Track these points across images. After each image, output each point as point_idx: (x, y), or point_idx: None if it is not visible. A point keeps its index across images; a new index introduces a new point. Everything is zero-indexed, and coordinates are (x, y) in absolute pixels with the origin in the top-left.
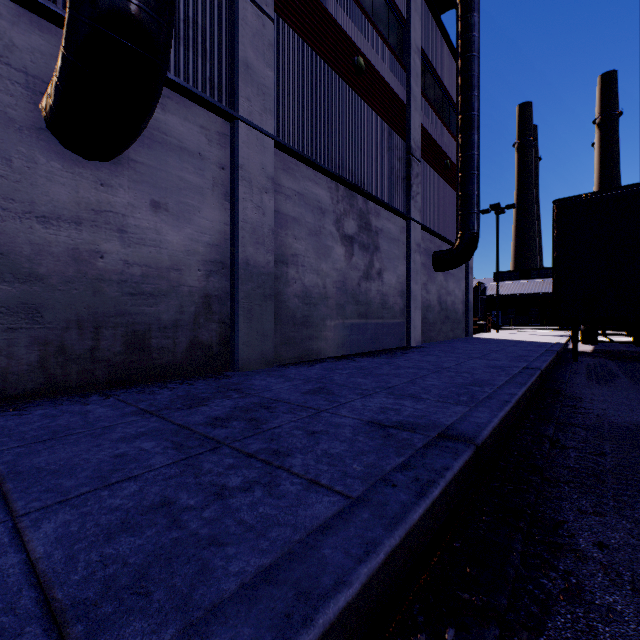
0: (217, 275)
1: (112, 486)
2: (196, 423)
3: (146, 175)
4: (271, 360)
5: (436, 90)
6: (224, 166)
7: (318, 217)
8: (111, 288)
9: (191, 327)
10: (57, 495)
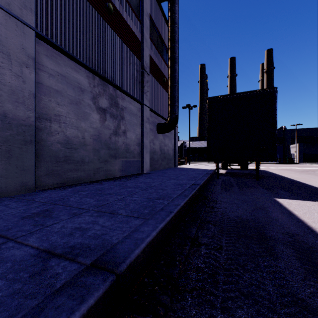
0: None
1: None
2: None
3: None
4: (32, 187)
5: (159, 41)
6: None
7: (78, 93)
8: None
9: None
10: None
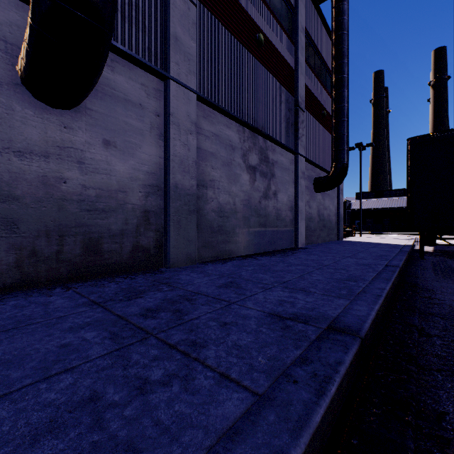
0: (154, 195)
1: (51, 378)
2: (132, 314)
3: (99, 120)
4: (194, 259)
5: (316, 59)
6: (159, 114)
7: (229, 152)
8: (72, 206)
9: (134, 235)
10: (2, 388)
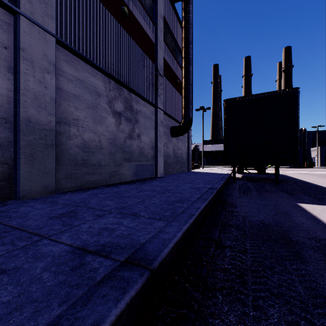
0: None
1: None
2: None
3: None
4: (53, 189)
5: (172, 42)
6: (7, 46)
7: (95, 97)
8: None
9: None
10: None
